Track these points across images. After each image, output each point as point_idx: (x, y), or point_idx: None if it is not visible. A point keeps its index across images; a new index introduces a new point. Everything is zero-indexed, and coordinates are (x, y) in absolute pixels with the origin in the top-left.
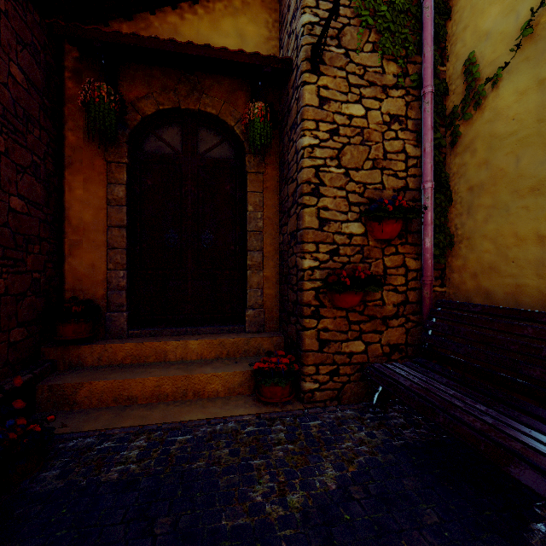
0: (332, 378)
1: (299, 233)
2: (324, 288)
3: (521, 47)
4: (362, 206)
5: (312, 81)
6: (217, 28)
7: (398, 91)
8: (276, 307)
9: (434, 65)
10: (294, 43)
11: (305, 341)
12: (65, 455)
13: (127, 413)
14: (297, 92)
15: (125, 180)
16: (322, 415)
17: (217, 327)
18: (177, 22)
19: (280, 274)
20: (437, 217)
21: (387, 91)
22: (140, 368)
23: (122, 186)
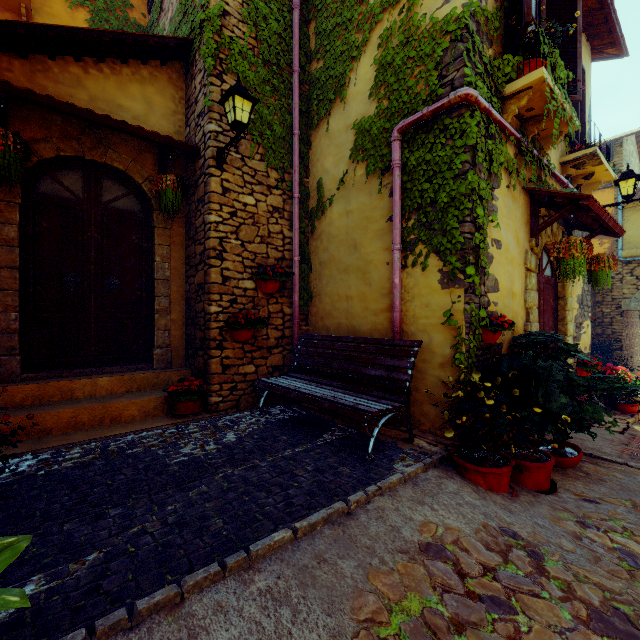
0: (232, 392)
1: (207, 286)
2: (226, 327)
3: (341, 189)
4: (253, 268)
5: (217, 174)
6: (125, 91)
7: (278, 191)
8: (183, 346)
9: (301, 178)
10: (202, 137)
11: (212, 367)
12: (4, 468)
13: (47, 440)
14: (205, 177)
15: (18, 221)
16: (225, 417)
17: (124, 366)
18: (81, 74)
19: (186, 317)
20: (302, 279)
21: (271, 190)
22: (46, 407)
23: (14, 226)
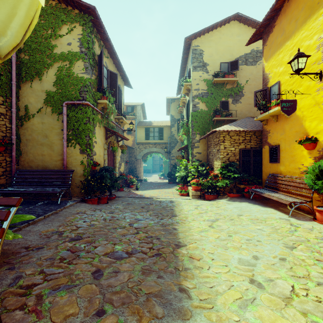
0: None
1: None
2: None
3: (39, 112)
4: None
5: None
6: None
7: (4, 106)
8: None
9: (16, 102)
10: None
11: None
12: None
13: None
14: None
15: None
16: None
17: None
18: None
19: None
20: (17, 146)
21: None
22: None
23: None
